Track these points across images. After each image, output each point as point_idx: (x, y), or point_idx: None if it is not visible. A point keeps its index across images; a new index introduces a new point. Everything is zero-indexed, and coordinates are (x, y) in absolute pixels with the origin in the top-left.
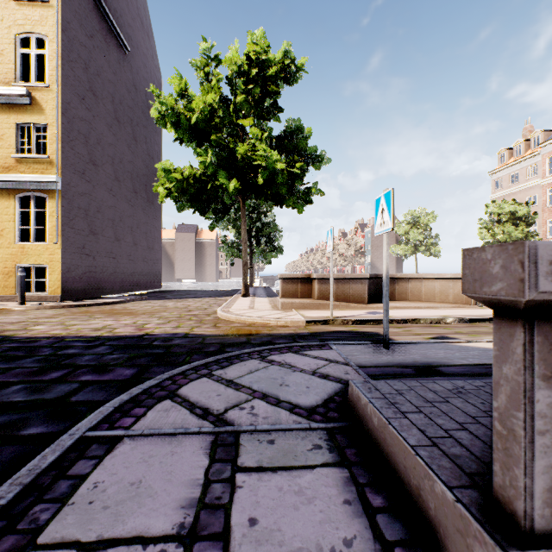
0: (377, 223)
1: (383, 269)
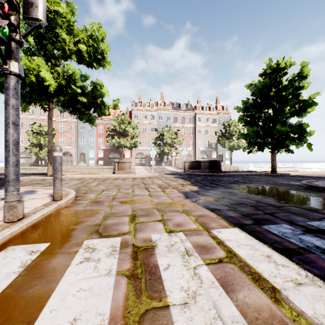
0: (183, 152)
1: (184, 160)
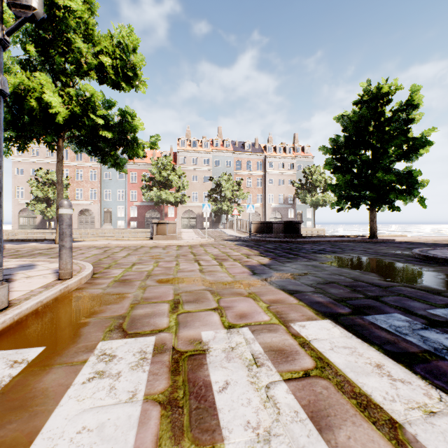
0: (248, 210)
1: (250, 220)
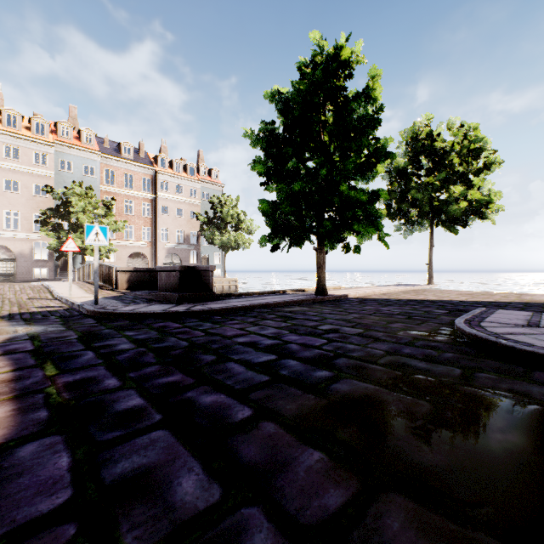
0: (90, 238)
1: (95, 264)
